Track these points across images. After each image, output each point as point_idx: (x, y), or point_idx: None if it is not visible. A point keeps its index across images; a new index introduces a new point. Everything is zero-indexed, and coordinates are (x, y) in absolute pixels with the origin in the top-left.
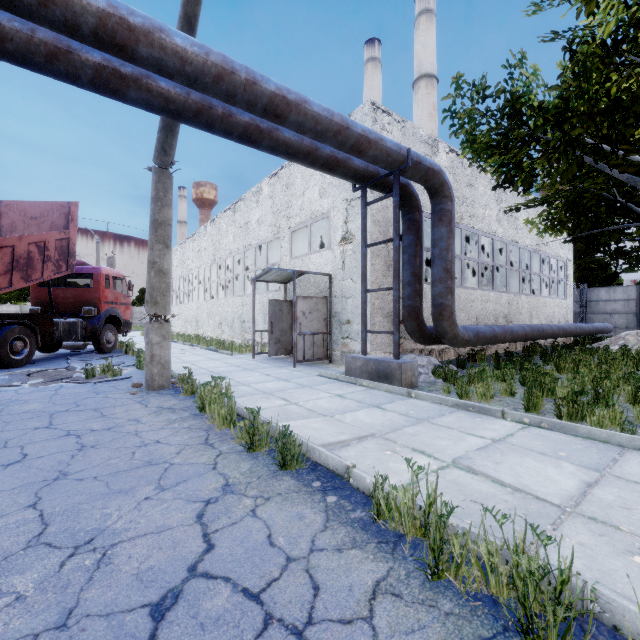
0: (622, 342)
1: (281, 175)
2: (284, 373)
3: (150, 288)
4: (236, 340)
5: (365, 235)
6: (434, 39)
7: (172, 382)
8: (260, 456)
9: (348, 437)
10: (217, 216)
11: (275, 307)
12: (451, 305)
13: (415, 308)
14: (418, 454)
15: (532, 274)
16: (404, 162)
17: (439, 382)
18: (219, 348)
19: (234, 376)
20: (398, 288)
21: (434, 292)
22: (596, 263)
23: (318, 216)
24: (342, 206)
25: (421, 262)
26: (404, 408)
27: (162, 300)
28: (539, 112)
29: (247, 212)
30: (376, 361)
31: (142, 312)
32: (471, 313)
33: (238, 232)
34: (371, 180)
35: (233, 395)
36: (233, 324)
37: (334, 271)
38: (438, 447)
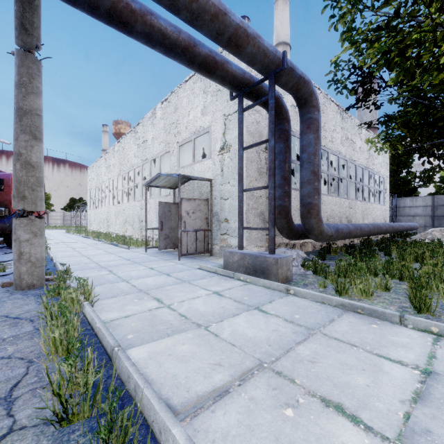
0: (430, 236)
1: (171, 100)
2: (168, 266)
3: (16, 181)
4: (136, 236)
5: (242, 138)
6: (288, 17)
7: (49, 279)
8: (74, 439)
9: (226, 376)
10: (122, 138)
11: (164, 208)
12: (318, 204)
13: (285, 207)
14: (336, 415)
15: (364, 186)
16: (279, 66)
17: (309, 274)
18: (120, 243)
19: (119, 270)
20: (273, 186)
21: (303, 193)
22: (401, 180)
23: (201, 131)
24: (221, 121)
25: (290, 167)
26: (287, 310)
27: (31, 195)
28: (419, 4)
29: (144, 132)
30: (253, 256)
31: (72, 215)
32: (323, 214)
33: (137, 149)
34: (247, 87)
35: (104, 295)
36: (134, 223)
37: (214, 177)
38: (357, 392)
